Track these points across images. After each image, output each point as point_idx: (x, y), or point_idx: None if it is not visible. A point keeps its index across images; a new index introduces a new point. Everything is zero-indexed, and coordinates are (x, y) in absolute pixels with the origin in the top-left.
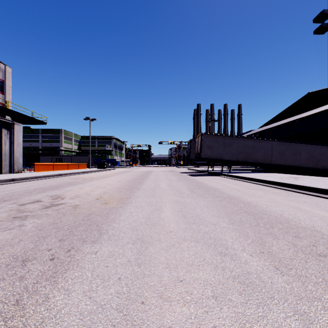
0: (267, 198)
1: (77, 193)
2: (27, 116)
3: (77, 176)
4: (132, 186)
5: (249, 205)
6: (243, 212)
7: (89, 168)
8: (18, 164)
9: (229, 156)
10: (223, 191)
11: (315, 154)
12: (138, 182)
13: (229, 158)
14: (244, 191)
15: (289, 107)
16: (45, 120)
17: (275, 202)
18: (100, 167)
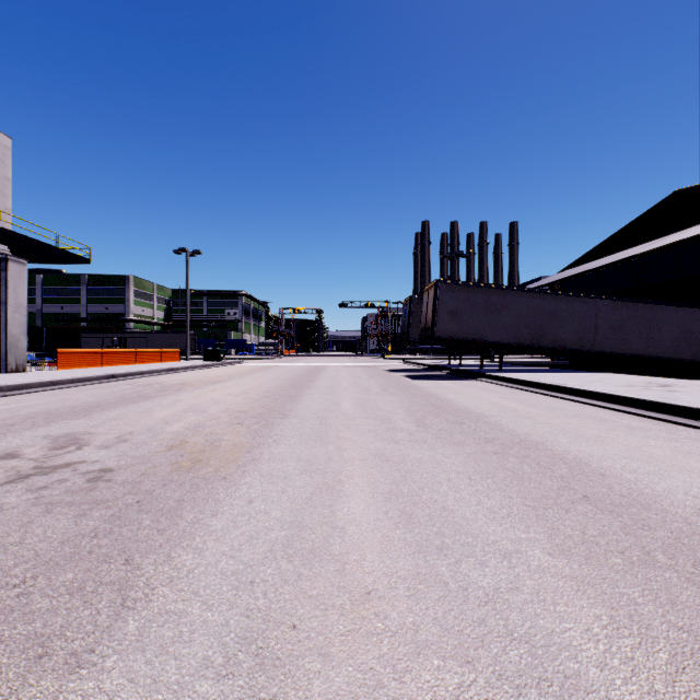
0: (621, 446)
1: (126, 428)
2: (45, 243)
3: (150, 380)
4: (273, 407)
5: (584, 470)
6: (579, 499)
7: (186, 360)
8: (16, 352)
9: (498, 334)
10: (498, 424)
11: (696, 328)
12: (289, 395)
13: (500, 337)
14: (551, 422)
15: (631, 225)
16: (88, 253)
17: (650, 459)
18: (209, 358)
